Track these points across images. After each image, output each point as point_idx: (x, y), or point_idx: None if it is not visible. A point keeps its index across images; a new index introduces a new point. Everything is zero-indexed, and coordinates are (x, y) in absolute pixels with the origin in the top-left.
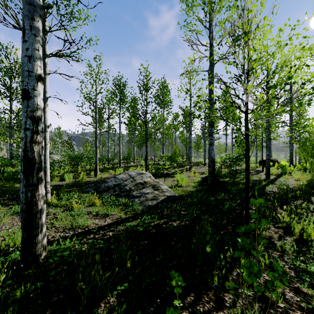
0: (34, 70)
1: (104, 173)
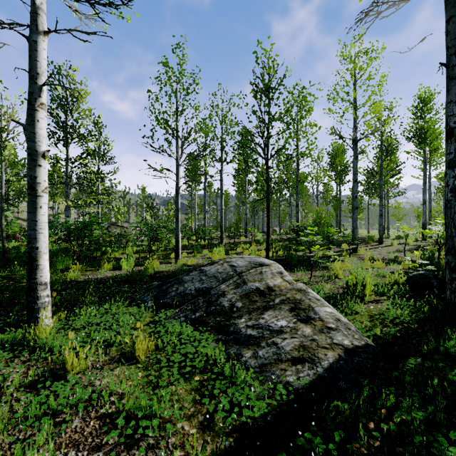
0: None
1: (192, 256)
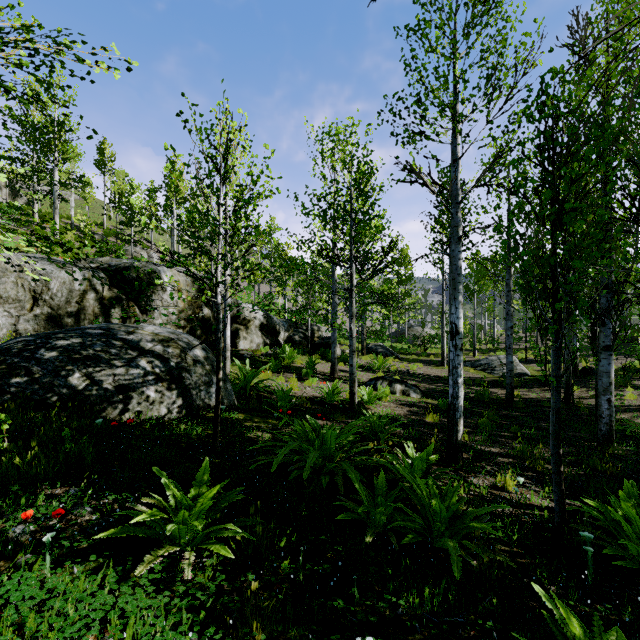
0: None
1: (483, 355)
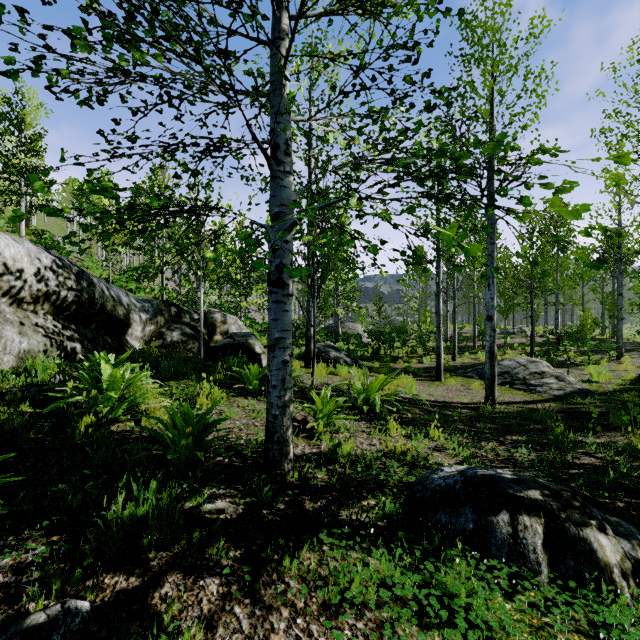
0: (494, 304)
1: (459, 357)
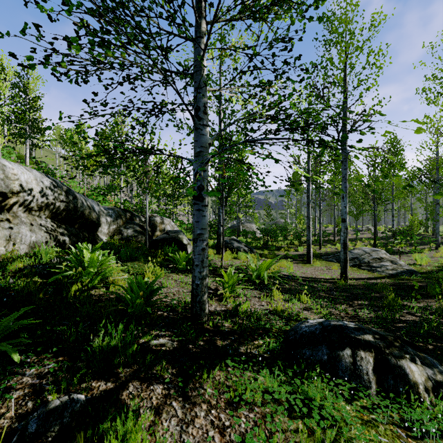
0: (346, 211)
1: (324, 247)
